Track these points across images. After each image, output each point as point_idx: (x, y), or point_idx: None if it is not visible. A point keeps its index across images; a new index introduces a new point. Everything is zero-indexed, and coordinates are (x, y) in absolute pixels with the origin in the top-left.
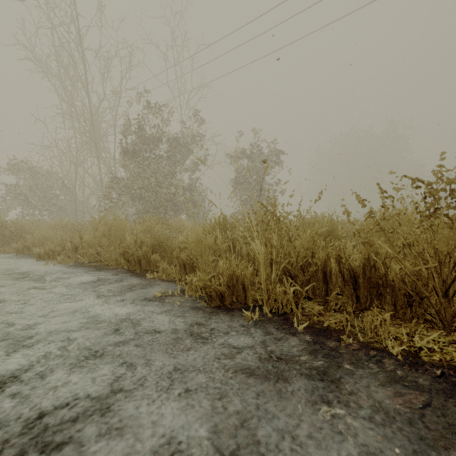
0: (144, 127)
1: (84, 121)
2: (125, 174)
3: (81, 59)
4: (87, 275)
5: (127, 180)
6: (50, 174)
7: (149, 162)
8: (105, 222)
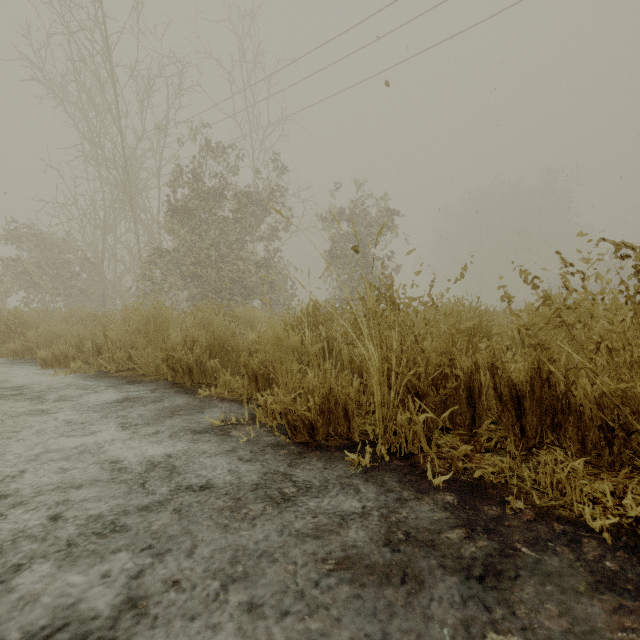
0: (200, 177)
1: (115, 168)
2: (174, 244)
3: (111, 80)
4: (113, 390)
5: (176, 252)
6: (67, 243)
7: (208, 226)
8: (139, 312)
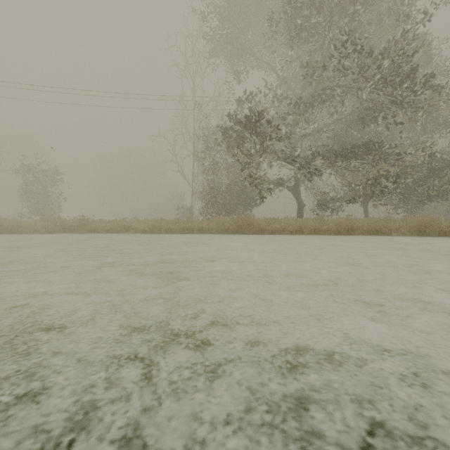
0: None
1: None
2: None
3: None
4: None
5: None
6: None
7: None
8: None
